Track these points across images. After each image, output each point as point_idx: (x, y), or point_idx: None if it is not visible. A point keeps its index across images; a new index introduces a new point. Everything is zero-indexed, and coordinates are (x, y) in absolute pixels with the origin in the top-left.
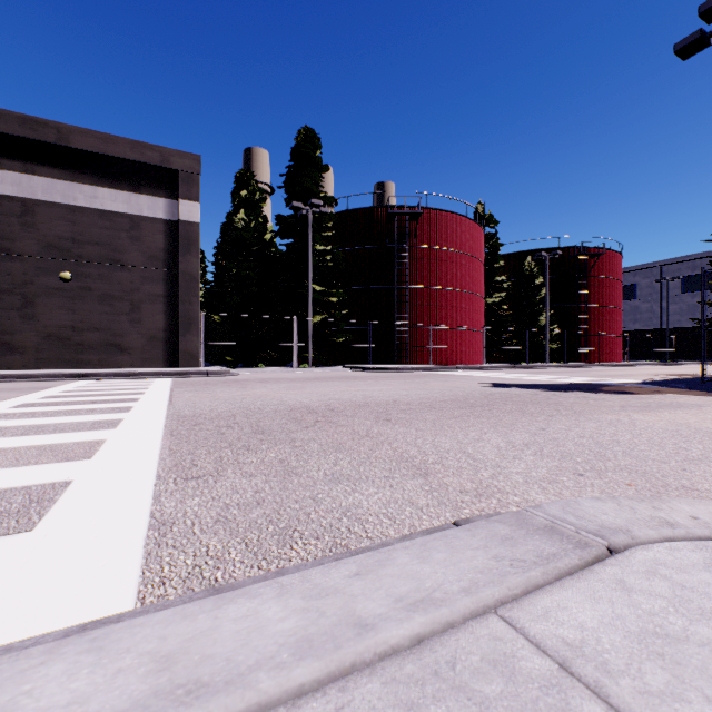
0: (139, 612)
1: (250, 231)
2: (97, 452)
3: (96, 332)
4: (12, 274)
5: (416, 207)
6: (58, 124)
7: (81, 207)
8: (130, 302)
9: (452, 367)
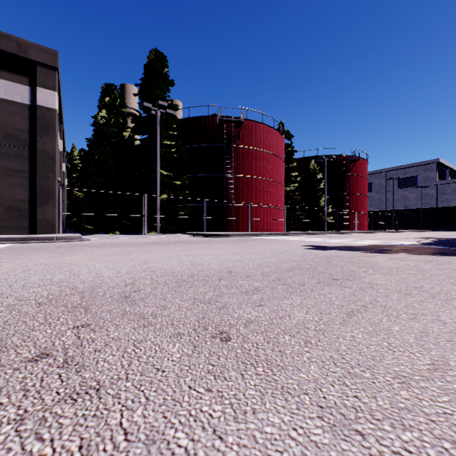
0: None
1: (110, 127)
2: None
3: None
4: None
5: (239, 118)
6: None
7: None
8: None
9: (266, 233)
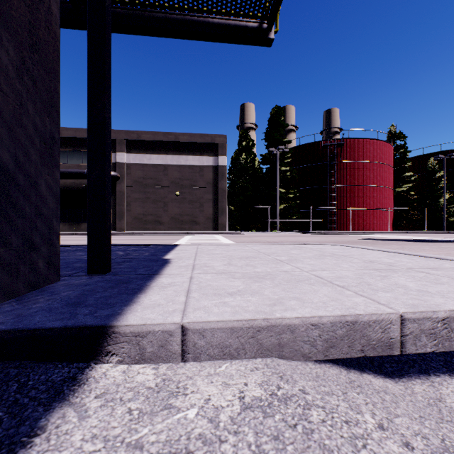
0: None
1: (248, 164)
2: None
3: (187, 216)
4: (160, 194)
5: (341, 139)
6: (175, 133)
7: (182, 165)
8: (199, 203)
9: (360, 232)
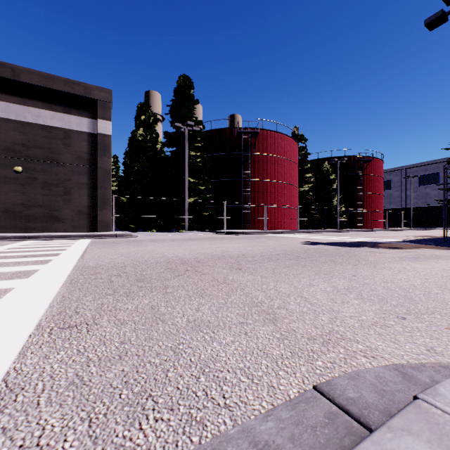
0: None
1: (147, 142)
2: None
3: (39, 207)
4: None
5: (255, 128)
6: (12, 65)
7: (29, 123)
8: (64, 187)
9: (278, 231)
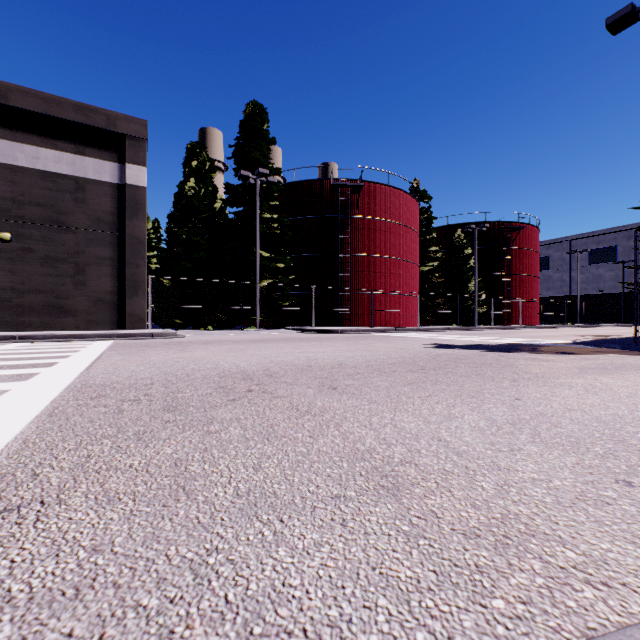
0: None
1: (200, 199)
2: None
3: (38, 294)
4: None
5: (358, 180)
6: None
7: (22, 167)
8: (75, 264)
9: (391, 329)
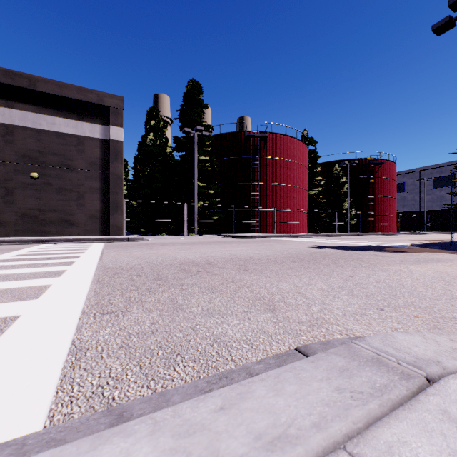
0: (42, 434)
1: (157, 147)
2: (43, 294)
3: (54, 212)
4: None
5: (264, 132)
6: (29, 75)
7: (45, 130)
8: (77, 192)
9: (287, 235)
